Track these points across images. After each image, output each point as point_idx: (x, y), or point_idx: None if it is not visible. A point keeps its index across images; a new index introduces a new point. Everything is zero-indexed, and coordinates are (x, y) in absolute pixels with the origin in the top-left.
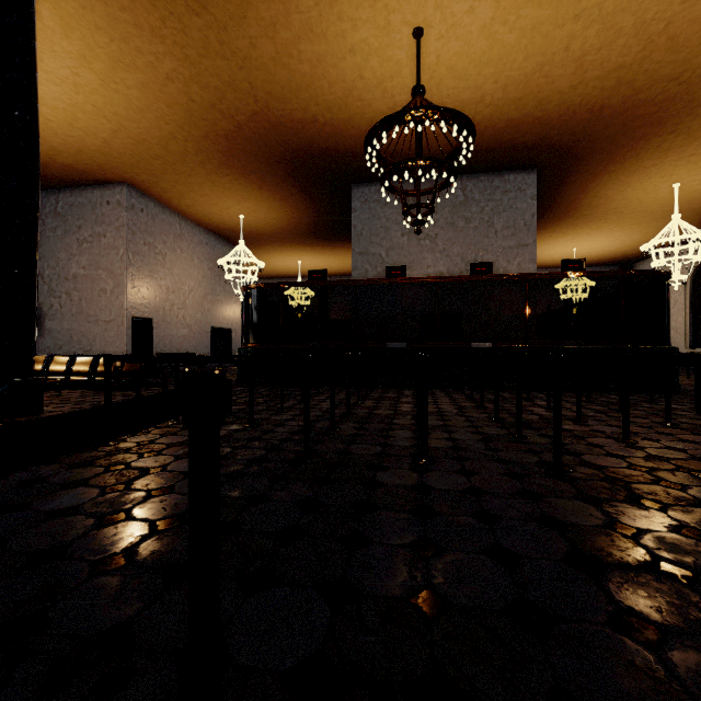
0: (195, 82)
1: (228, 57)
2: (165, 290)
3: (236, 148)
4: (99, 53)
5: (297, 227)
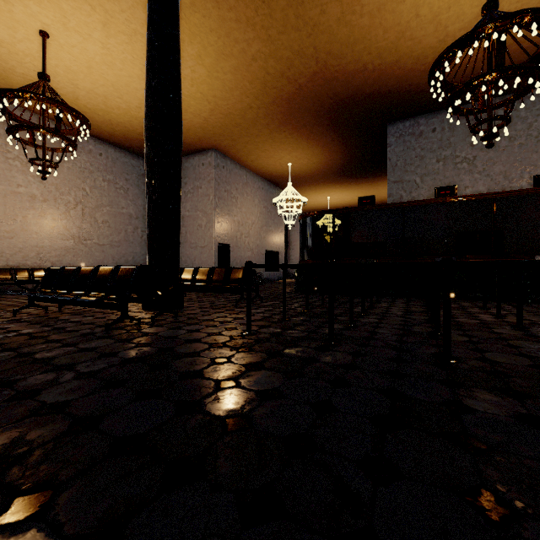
0: (272, 57)
1: (300, 28)
2: (237, 224)
3: (294, 107)
4: (209, 50)
5: (331, 168)
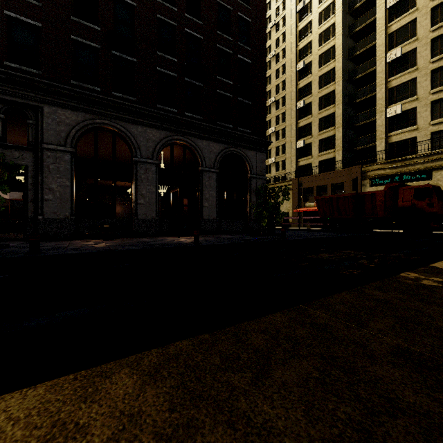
0: None
1: None
2: None
3: None
4: None
5: None
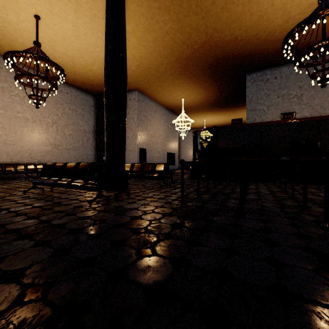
0: (178, 32)
1: (198, 13)
2: (150, 136)
3: (189, 64)
4: (140, 27)
5: (208, 101)
